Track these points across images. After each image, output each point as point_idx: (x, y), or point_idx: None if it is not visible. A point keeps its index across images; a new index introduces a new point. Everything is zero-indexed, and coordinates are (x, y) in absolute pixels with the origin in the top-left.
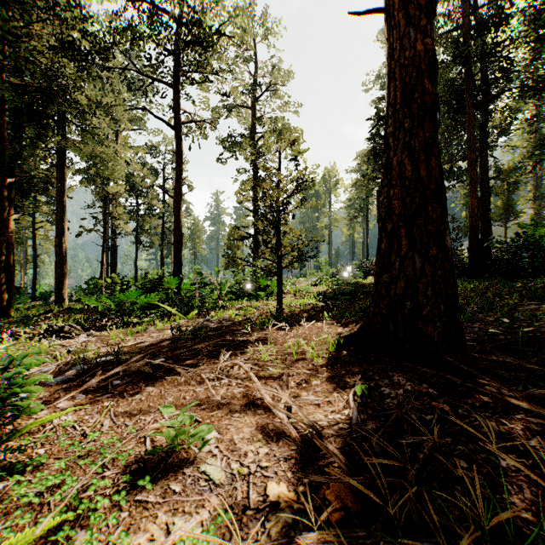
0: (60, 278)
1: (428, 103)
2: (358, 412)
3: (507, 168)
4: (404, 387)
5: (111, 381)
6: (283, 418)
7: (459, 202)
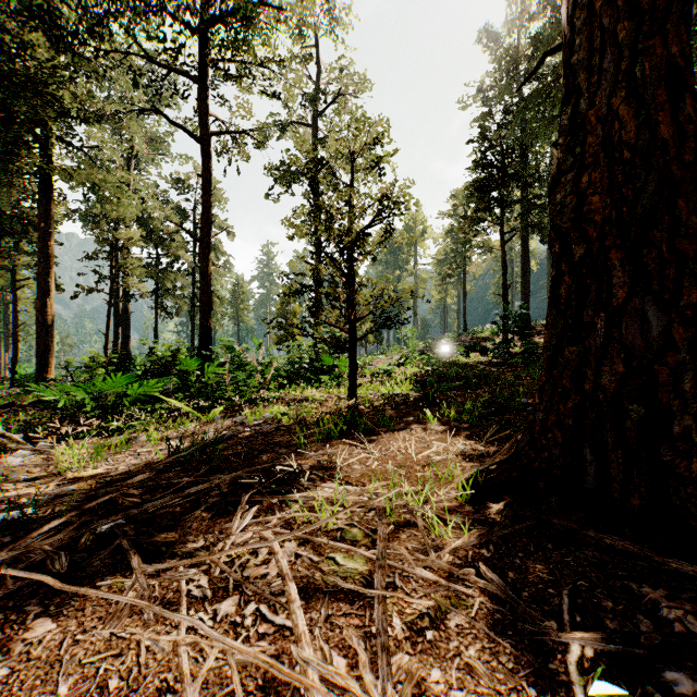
0: (44, 356)
1: None
2: None
3: None
4: None
5: None
6: None
7: None
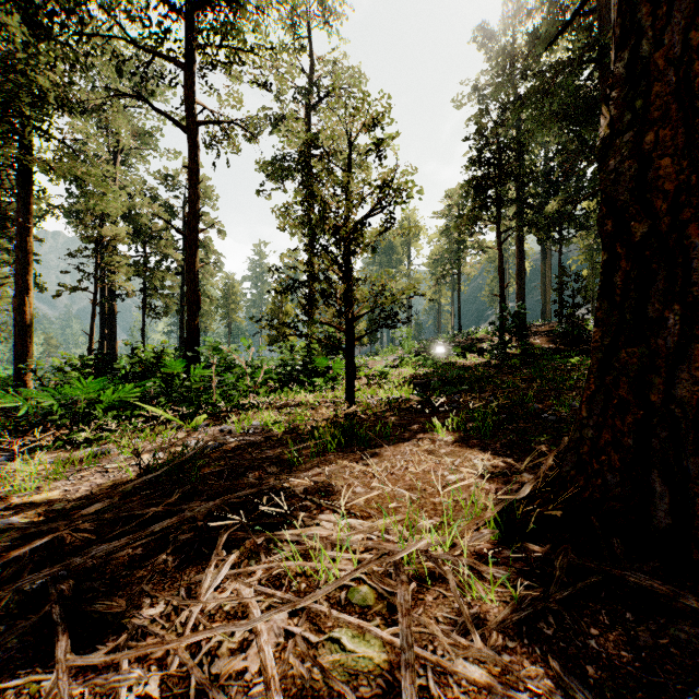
0: (23, 358)
1: None
2: None
3: None
4: None
5: None
6: None
7: (577, 257)
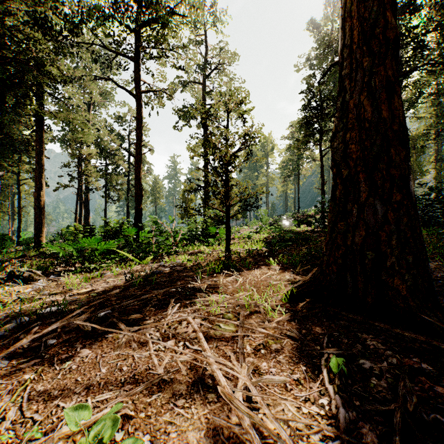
0: (39, 227)
1: (391, 38)
2: (344, 406)
3: (414, 135)
4: (387, 359)
5: (45, 340)
6: (243, 416)
7: None
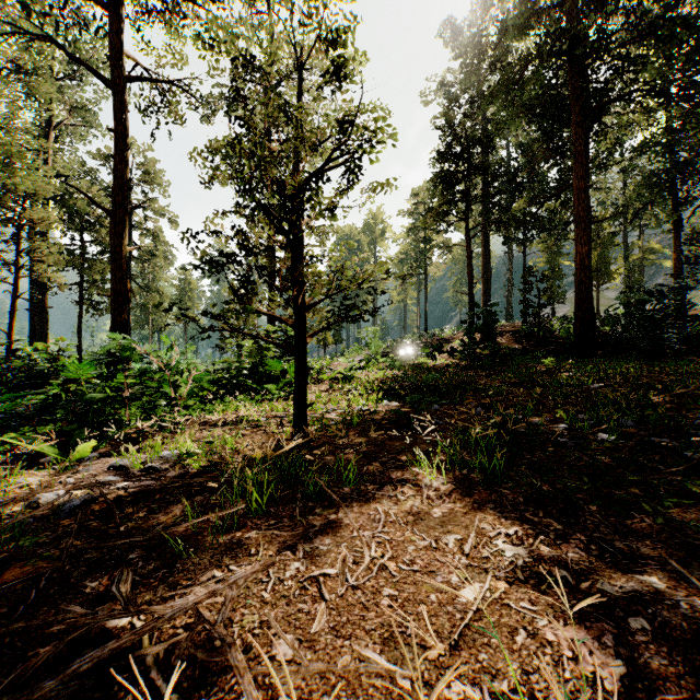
0: None
1: None
2: None
3: (599, 216)
4: None
5: None
6: None
7: (538, 260)
